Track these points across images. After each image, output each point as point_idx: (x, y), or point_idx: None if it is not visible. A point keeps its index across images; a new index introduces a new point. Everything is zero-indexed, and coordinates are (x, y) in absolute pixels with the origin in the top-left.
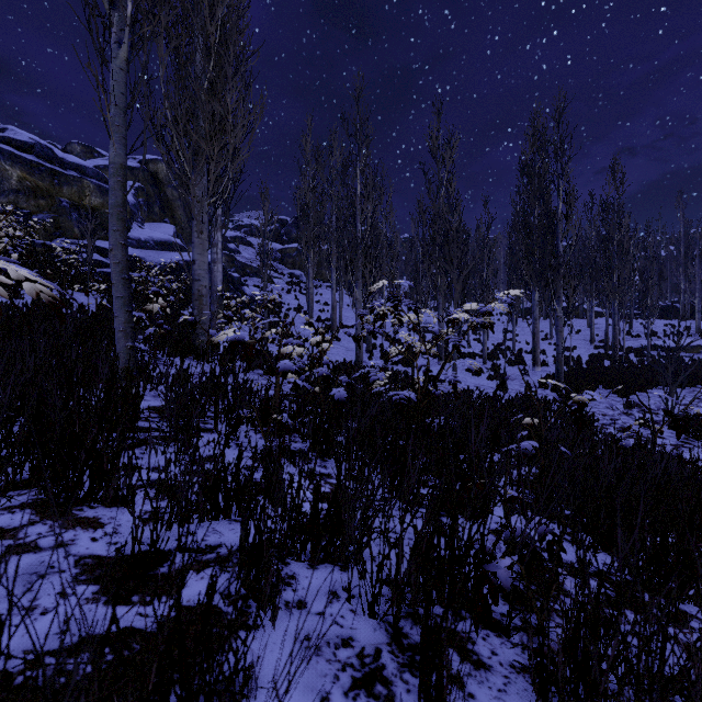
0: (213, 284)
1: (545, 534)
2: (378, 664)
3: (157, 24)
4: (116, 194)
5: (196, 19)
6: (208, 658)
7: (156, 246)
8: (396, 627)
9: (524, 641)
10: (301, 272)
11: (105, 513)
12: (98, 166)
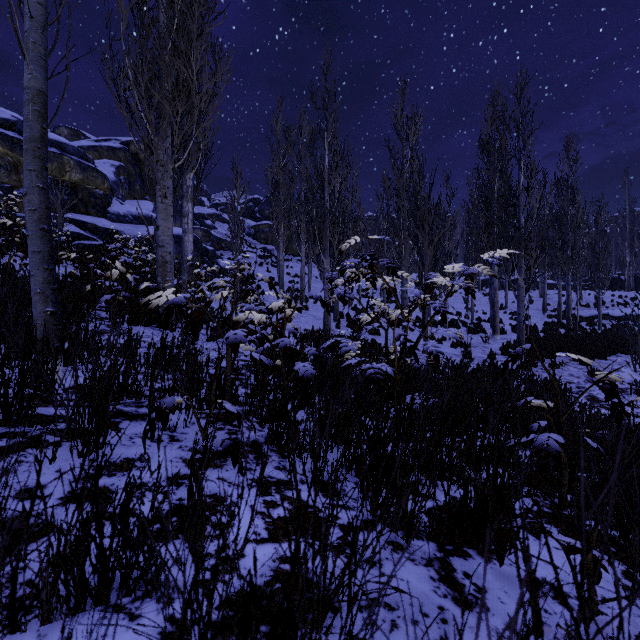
0: (184, 254)
1: None
2: None
3: None
4: (32, 126)
5: None
6: None
7: (134, 220)
8: None
9: None
10: (272, 247)
11: None
12: (81, 146)
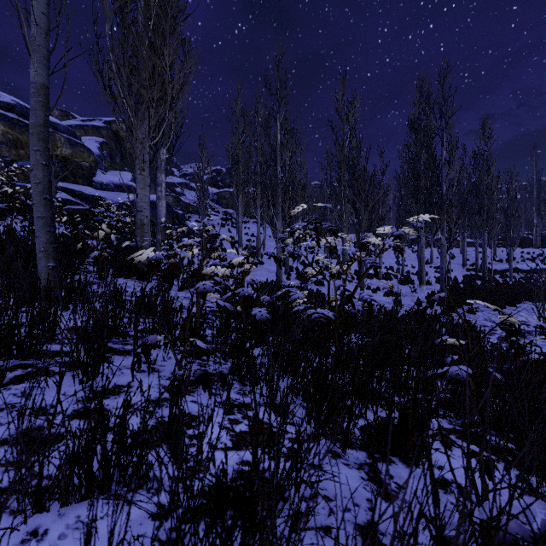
0: (158, 217)
1: None
2: None
3: None
4: (37, 114)
5: None
6: None
7: (115, 188)
8: None
9: None
10: (233, 211)
11: None
12: (70, 125)
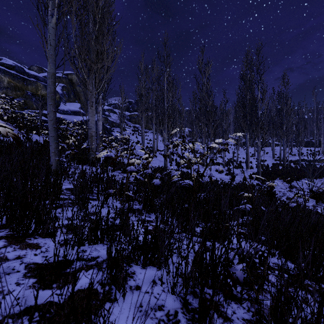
0: (98, 131)
1: (257, 251)
2: (176, 319)
3: (70, 7)
4: (51, 87)
5: (90, 6)
6: (89, 320)
7: (71, 113)
8: (185, 299)
9: (249, 305)
10: (138, 125)
11: (42, 241)
12: (44, 76)
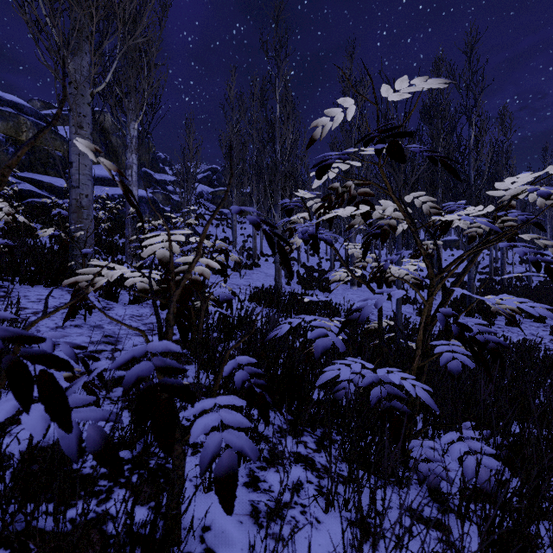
0: (127, 207)
1: None
2: None
3: None
4: None
5: None
6: None
7: (93, 181)
8: None
9: None
10: (228, 211)
11: None
12: (48, 114)
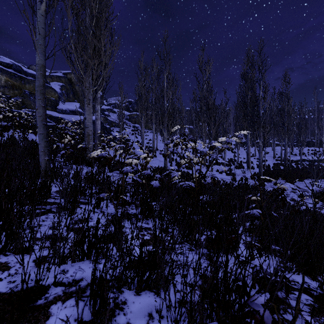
0: (96, 130)
1: (278, 271)
2: None
3: None
4: (39, 80)
5: (86, 0)
6: None
7: (70, 112)
8: None
9: None
10: (138, 125)
11: (13, 259)
12: None
